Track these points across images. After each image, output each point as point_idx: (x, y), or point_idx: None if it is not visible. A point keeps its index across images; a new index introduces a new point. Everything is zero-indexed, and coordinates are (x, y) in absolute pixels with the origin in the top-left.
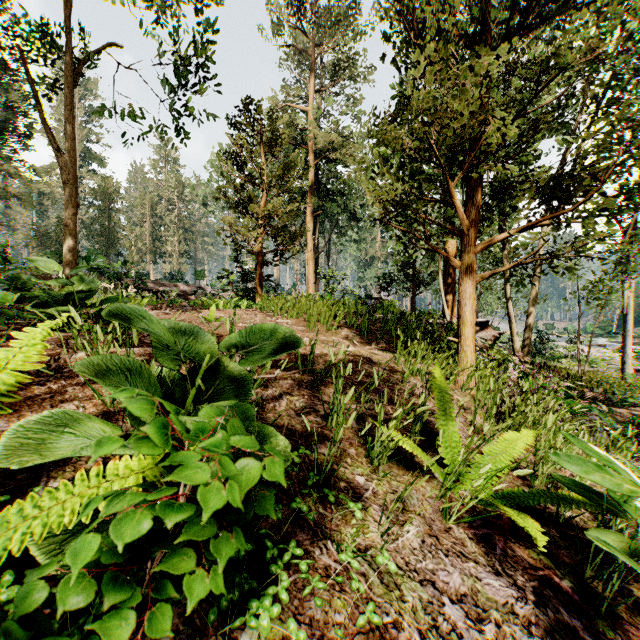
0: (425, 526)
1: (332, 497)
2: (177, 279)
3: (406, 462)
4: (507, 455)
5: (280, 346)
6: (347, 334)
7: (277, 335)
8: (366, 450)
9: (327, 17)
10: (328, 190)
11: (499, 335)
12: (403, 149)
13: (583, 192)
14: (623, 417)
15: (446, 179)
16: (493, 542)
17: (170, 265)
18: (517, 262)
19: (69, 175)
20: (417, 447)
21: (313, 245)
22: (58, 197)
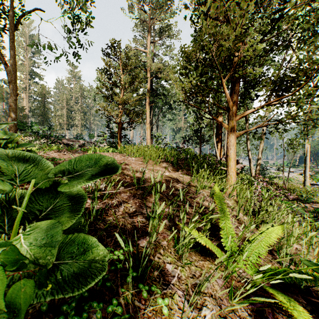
0: (217, 307)
1: (145, 292)
2: (80, 138)
3: (200, 250)
4: (264, 242)
5: (100, 172)
6: (165, 166)
7: (100, 163)
8: (174, 241)
9: (157, 5)
10: (157, 93)
11: (244, 166)
12: (196, 59)
13: (298, 84)
14: (307, 208)
15: (221, 77)
16: (265, 315)
17: (76, 131)
18: (259, 125)
19: (12, 78)
20: (208, 240)
21: (150, 121)
22: None
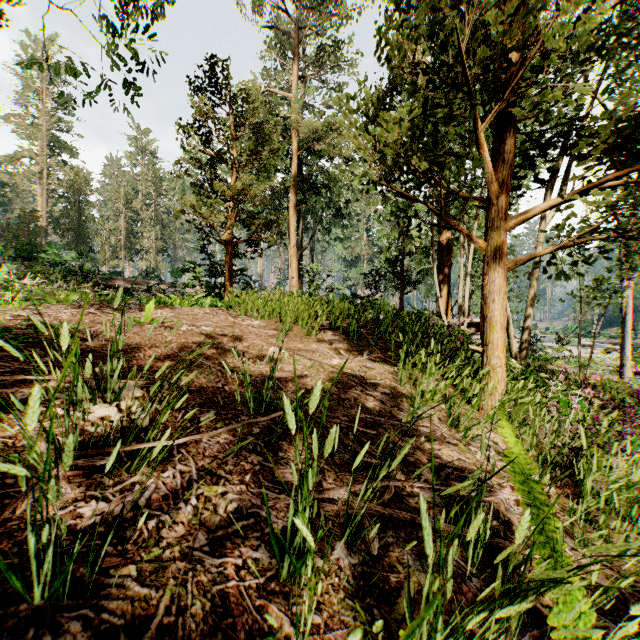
0: None
1: None
2: (152, 277)
3: None
4: None
5: None
6: (331, 339)
7: None
8: None
9: None
10: (312, 184)
11: None
12: (415, 65)
13: None
14: None
15: (474, 117)
16: None
17: (146, 262)
18: (567, 241)
19: None
20: None
21: (297, 242)
22: (23, 188)
